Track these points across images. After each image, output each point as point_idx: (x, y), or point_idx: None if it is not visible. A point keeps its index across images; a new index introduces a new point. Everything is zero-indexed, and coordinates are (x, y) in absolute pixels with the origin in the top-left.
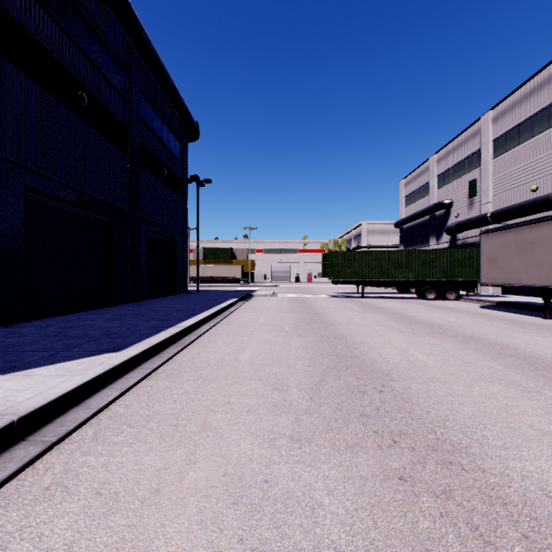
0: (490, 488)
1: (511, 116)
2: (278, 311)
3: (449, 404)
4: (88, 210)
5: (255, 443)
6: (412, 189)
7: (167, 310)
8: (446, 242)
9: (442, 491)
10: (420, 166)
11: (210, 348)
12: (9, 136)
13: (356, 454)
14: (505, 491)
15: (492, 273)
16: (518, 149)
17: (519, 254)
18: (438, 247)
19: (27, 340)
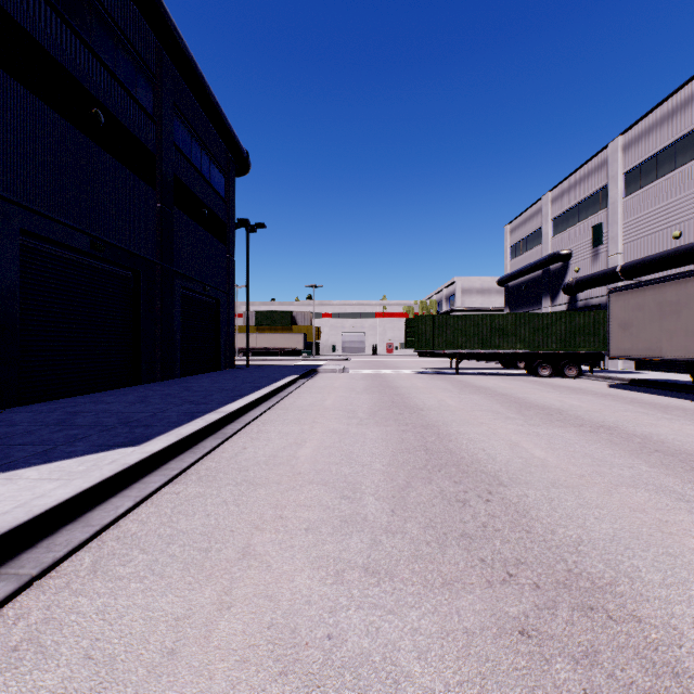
0: (652, 649)
1: (647, 142)
2: (349, 392)
3: (581, 519)
4: (105, 261)
5: (316, 577)
6: (520, 236)
7: (207, 390)
8: (563, 304)
9: (584, 653)
10: (530, 208)
11: (260, 441)
12: (0, 164)
13: (457, 594)
14: (675, 653)
15: (624, 343)
16: (657, 185)
17: (660, 319)
18: (553, 310)
19: (18, 430)
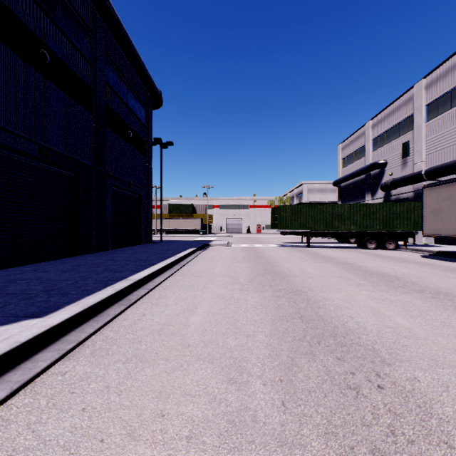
0: None
1: (443, 82)
2: (232, 261)
3: None
4: (52, 164)
5: None
6: (349, 152)
7: (126, 259)
8: (380, 198)
9: None
10: (356, 132)
11: (158, 307)
12: None
13: None
14: None
15: (436, 225)
16: (451, 112)
17: None
18: (373, 202)
19: None
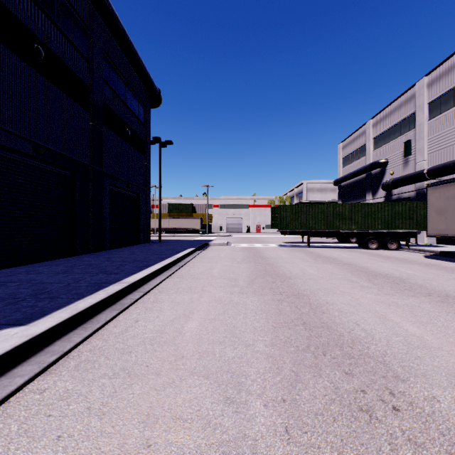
0: None
1: (446, 80)
2: (231, 261)
3: None
4: (47, 163)
5: None
6: (349, 151)
7: (123, 260)
8: (381, 197)
9: None
10: (357, 131)
11: (153, 312)
12: None
13: None
14: None
15: (440, 225)
16: (454, 110)
17: None
18: (374, 201)
19: None
